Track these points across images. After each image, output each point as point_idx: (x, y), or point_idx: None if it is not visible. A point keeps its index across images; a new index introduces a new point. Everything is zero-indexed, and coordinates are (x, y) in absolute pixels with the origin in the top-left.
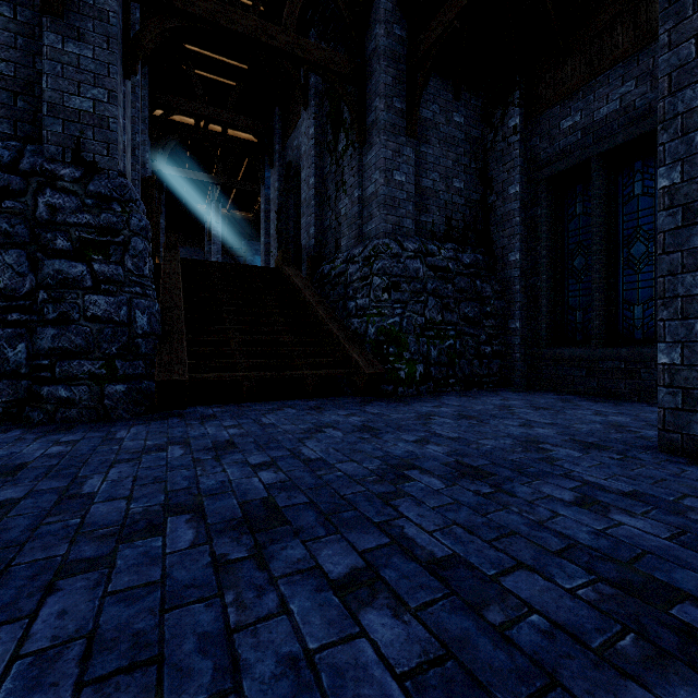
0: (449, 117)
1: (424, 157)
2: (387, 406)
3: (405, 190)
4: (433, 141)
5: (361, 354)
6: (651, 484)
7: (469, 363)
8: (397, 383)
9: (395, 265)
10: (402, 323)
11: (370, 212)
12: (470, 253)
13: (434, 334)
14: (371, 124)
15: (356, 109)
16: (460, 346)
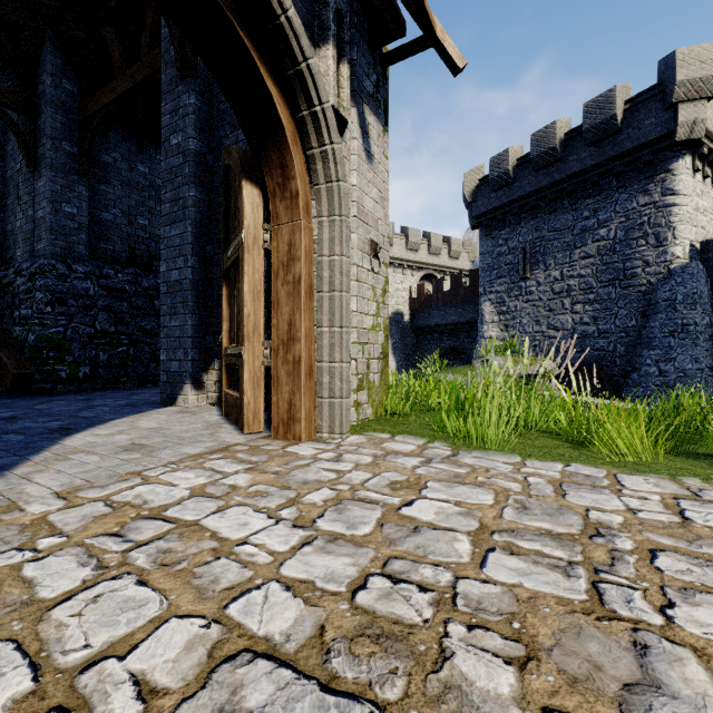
0: (133, 165)
1: (105, 194)
2: (30, 398)
3: (77, 221)
4: (115, 182)
5: (14, 358)
6: (110, 414)
7: (145, 365)
8: (57, 381)
9: (60, 284)
10: (67, 332)
11: (40, 233)
12: (152, 278)
13: (106, 342)
14: (41, 156)
15: (24, 137)
16: (135, 352)
